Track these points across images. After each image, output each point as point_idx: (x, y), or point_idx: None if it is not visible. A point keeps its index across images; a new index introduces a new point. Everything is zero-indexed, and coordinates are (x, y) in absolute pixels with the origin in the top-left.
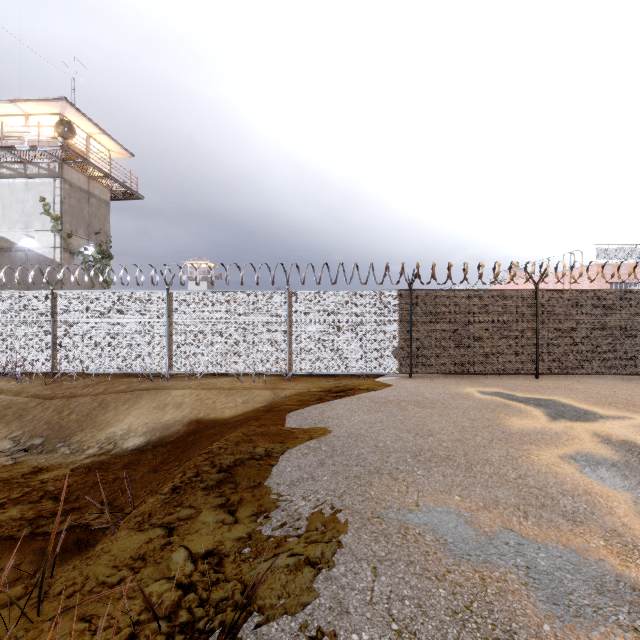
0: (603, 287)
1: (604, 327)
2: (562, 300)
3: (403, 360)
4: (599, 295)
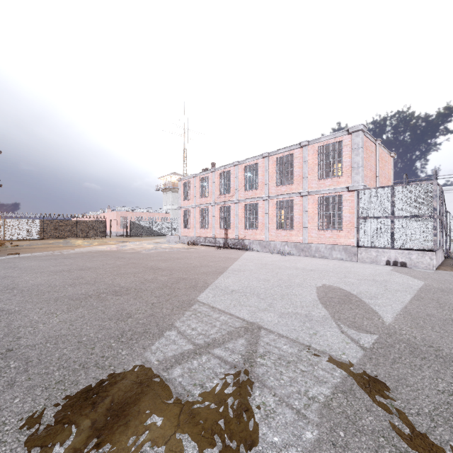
0: (118, 217)
1: (93, 228)
2: (83, 222)
3: (41, 235)
4: (92, 221)
